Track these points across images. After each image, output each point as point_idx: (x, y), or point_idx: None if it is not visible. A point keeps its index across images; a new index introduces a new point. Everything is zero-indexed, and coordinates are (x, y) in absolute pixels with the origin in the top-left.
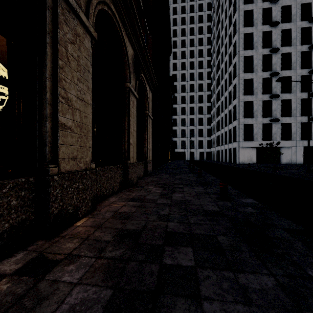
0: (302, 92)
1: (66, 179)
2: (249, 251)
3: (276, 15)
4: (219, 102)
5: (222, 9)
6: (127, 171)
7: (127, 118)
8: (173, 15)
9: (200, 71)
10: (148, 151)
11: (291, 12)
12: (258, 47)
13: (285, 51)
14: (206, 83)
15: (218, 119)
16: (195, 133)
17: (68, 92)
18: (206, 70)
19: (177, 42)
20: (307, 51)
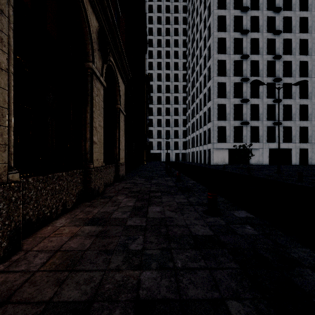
0: (268, 98)
1: None
2: None
3: (246, 24)
4: (194, 104)
5: (197, 12)
6: (89, 179)
7: (90, 108)
8: (149, 13)
9: (176, 73)
10: (120, 152)
11: (259, 23)
12: (231, 52)
13: (254, 58)
14: (182, 85)
15: (193, 121)
16: (171, 134)
17: None
18: (181, 72)
19: (153, 41)
20: (272, 60)
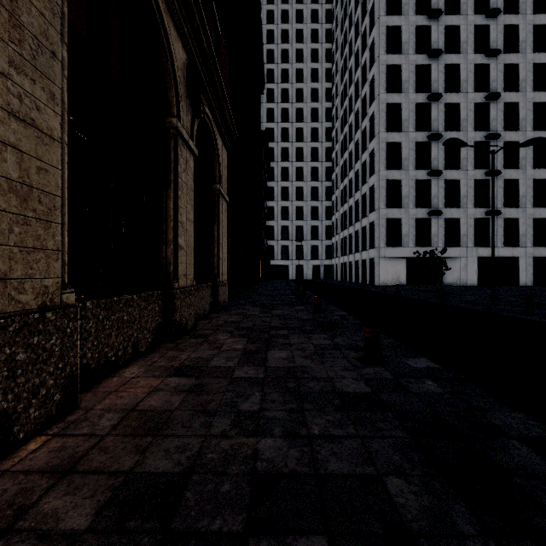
0: (476, 168)
1: None
2: (480, 535)
3: (436, 39)
4: (346, 180)
5: (351, 21)
6: (172, 306)
7: (173, 192)
8: (268, 25)
9: (314, 126)
10: (220, 263)
11: (460, 38)
12: (410, 89)
13: (451, 99)
14: (324, 148)
15: (345, 209)
16: (305, 233)
17: None
18: (323, 125)
19: (274, 73)
20: (484, 102)
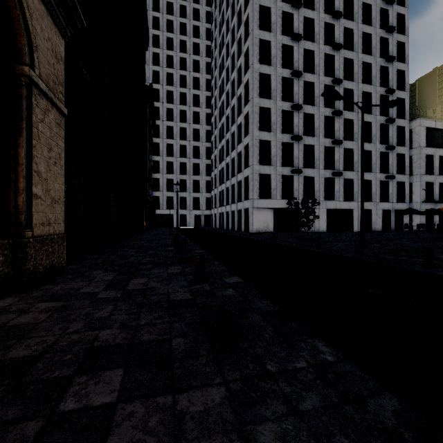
0: (325, 137)
1: None
2: None
3: (298, 26)
4: (224, 141)
5: (228, 2)
6: None
7: None
8: None
9: (196, 93)
10: (34, 204)
11: (314, 29)
12: (278, 64)
13: (308, 79)
14: (205, 113)
15: (222, 166)
16: (188, 186)
17: None
18: (204, 93)
19: (160, 39)
20: (331, 85)
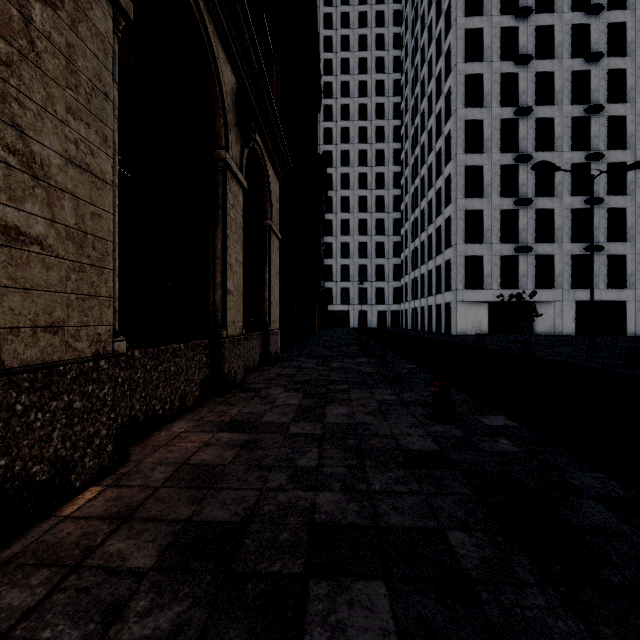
0: (573, 195)
1: (25, 388)
2: (539, 583)
3: (525, 43)
4: (418, 211)
5: (423, 23)
6: (220, 356)
7: (221, 231)
8: (326, 30)
9: (380, 148)
10: (271, 309)
11: (554, 40)
12: (493, 103)
13: (543, 114)
14: (391, 173)
15: (416, 245)
16: (369, 273)
17: (33, 139)
18: (390, 146)
19: (333, 86)
20: (583, 116)
